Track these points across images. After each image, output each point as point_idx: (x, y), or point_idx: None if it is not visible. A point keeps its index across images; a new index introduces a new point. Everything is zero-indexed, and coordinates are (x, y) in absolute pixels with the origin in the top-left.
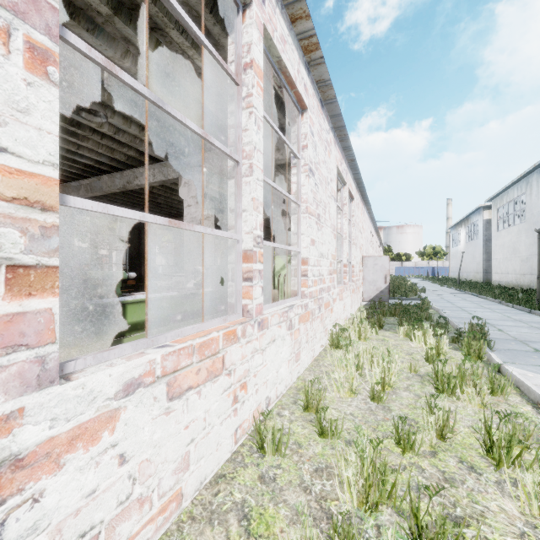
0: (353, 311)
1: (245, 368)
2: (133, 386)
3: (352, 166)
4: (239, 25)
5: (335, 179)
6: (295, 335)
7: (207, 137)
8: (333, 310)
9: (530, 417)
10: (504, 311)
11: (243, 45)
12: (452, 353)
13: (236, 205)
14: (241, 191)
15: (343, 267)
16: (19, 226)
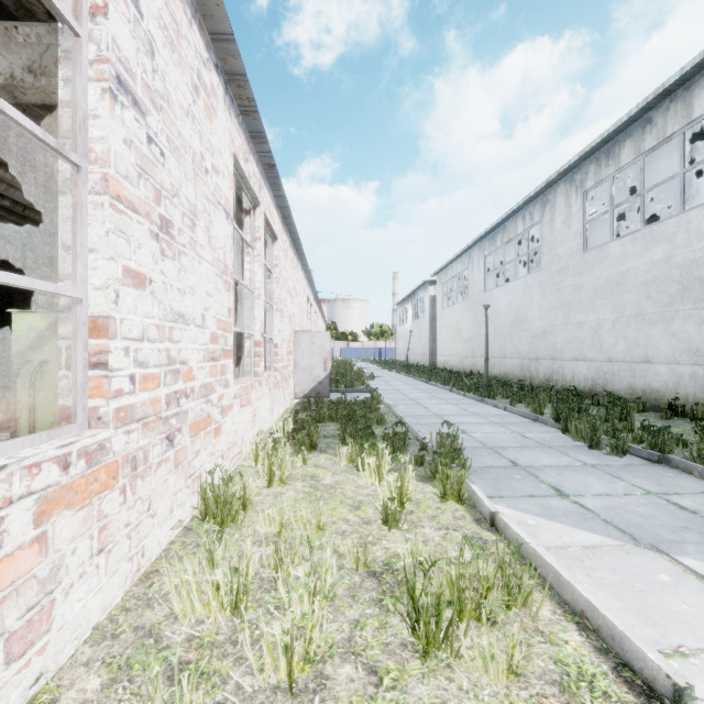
0: (277, 417)
1: None
2: None
3: (271, 179)
4: None
5: (229, 176)
6: (9, 571)
7: None
8: (223, 430)
9: (594, 676)
10: (459, 402)
11: None
12: (420, 491)
13: None
14: None
15: (255, 347)
16: None
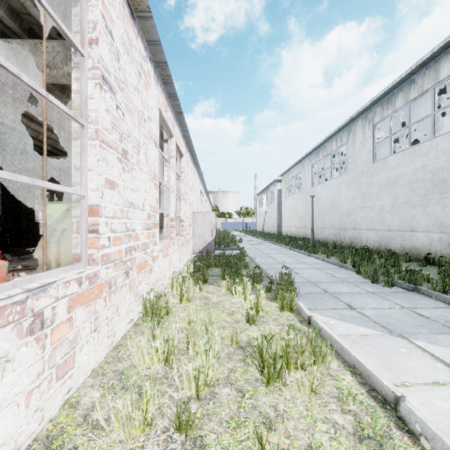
0: (183, 264)
1: None
2: None
3: (180, 120)
4: None
5: (156, 121)
6: (57, 334)
7: None
8: (153, 270)
9: (356, 394)
10: (295, 256)
11: None
12: (268, 306)
13: None
14: None
15: (170, 222)
16: None
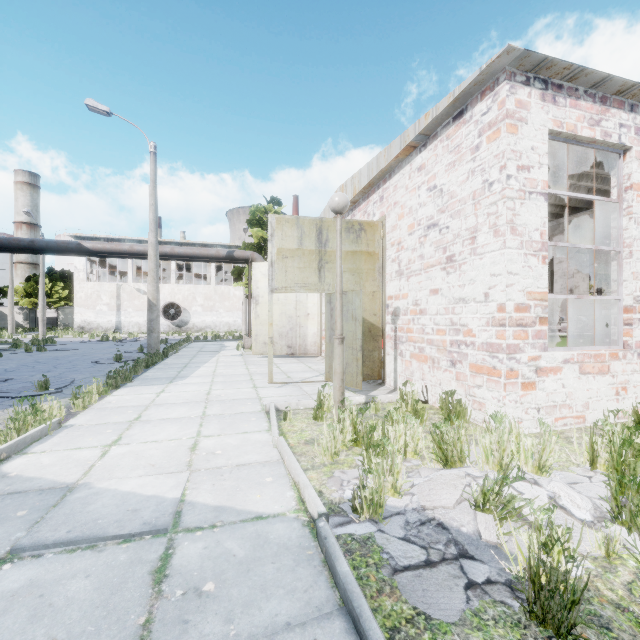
0: None
1: (625, 378)
2: (566, 361)
3: None
4: (620, 165)
5: None
6: None
7: (597, 247)
8: None
9: None
10: None
11: (623, 175)
12: None
13: (618, 278)
14: (622, 269)
15: None
16: (540, 307)
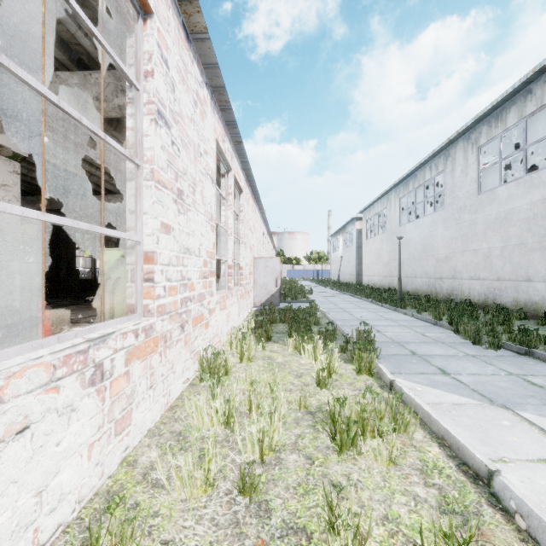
0: (242, 319)
1: None
2: None
3: (239, 151)
4: None
5: (213, 154)
6: (116, 387)
7: None
8: (210, 325)
9: (443, 467)
10: (377, 310)
11: None
12: (343, 368)
13: None
14: None
15: (228, 269)
16: None
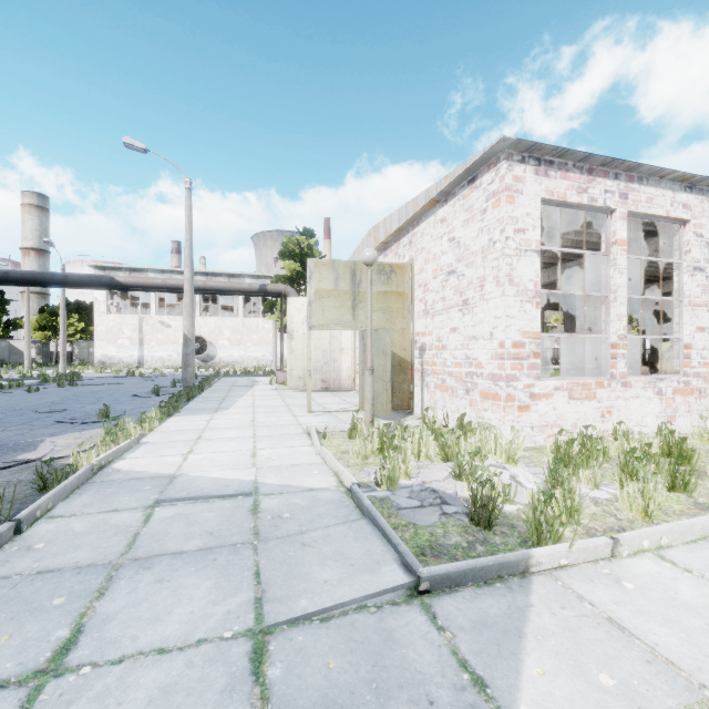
0: None
1: (609, 403)
2: (557, 389)
3: None
4: (607, 223)
5: None
6: (667, 401)
7: (586, 294)
8: None
9: None
10: None
11: (610, 232)
12: None
13: (606, 319)
14: (609, 311)
15: None
16: (534, 344)
